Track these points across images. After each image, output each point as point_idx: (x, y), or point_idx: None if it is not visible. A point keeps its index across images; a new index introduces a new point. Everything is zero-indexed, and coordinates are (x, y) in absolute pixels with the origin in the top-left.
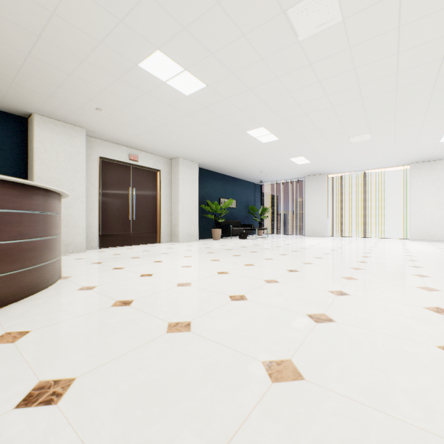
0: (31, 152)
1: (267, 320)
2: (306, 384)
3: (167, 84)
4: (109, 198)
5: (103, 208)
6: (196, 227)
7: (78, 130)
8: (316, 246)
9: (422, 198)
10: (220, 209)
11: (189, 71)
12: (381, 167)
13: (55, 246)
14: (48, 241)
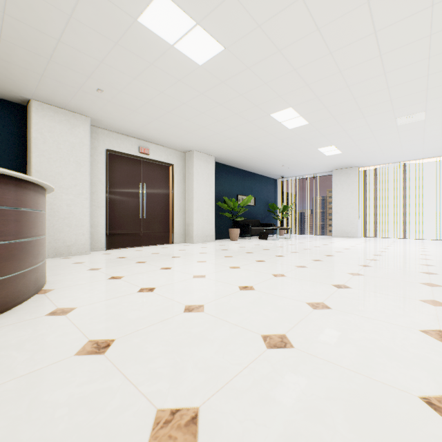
0: (29, 143)
1: (349, 415)
2: None
3: (175, 48)
4: (117, 194)
5: (110, 205)
6: (212, 226)
7: (81, 119)
8: (352, 249)
9: None
10: (237, 206)
11: (201, 25)
12: (425, 157)
13: (26, 252)
14: (13, 246)
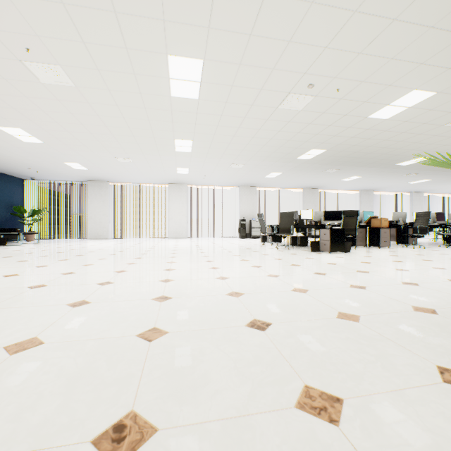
0: None
1: None
2: None
3: None
4: None
5: None
6: None
7: None
8: (89, 247)
9: (175, 208)
10: None
11: None
12: (151, 183)
13: None
14: None
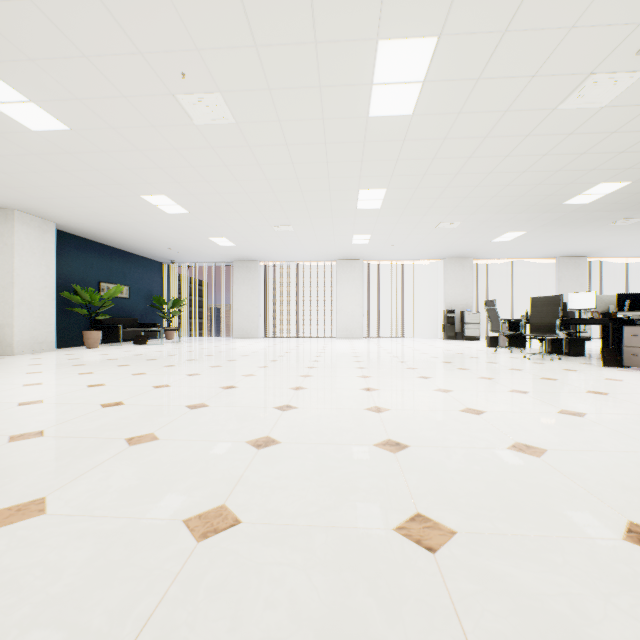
0: None
1: (142, 415)
2: (159, 441)
3: None
4: None
5: None
6: (52, 328)
7: None
8: (239, 349)
9: (346, 295)
10: (100, 299)
11: (38, 104)
12: (313, 260)
13: None
14: None
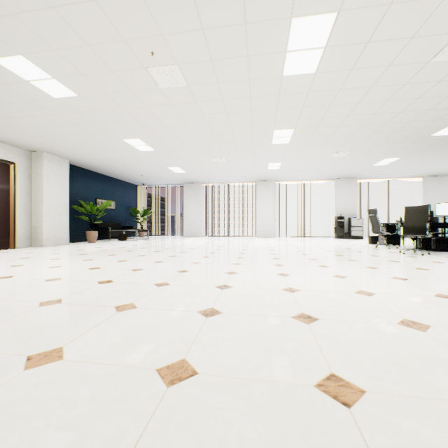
0: None
1: (125, 290)
2: (137, 309)
3: (31, 83)
4: None
5: None
6: (67, 229)
7: None
8: (188, 244)
9: (263, 206)
10: (97, 210)
11: (58, 80)
12: (239, 182)
13: None
14: None
